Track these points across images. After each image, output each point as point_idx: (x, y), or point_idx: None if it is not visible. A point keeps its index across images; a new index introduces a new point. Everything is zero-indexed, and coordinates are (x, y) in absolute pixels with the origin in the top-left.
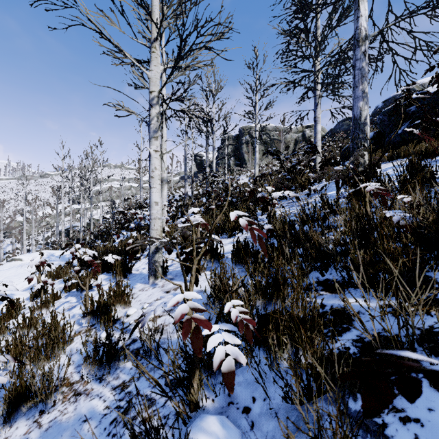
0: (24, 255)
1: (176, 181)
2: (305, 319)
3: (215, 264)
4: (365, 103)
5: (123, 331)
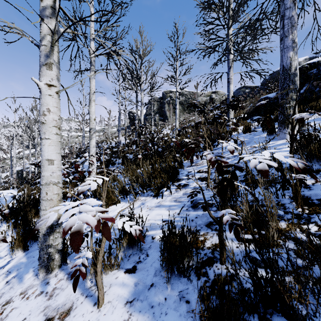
0: None
1: (114, 132)
2: None
3: (134, 252)
4: (296, 53)
5: None
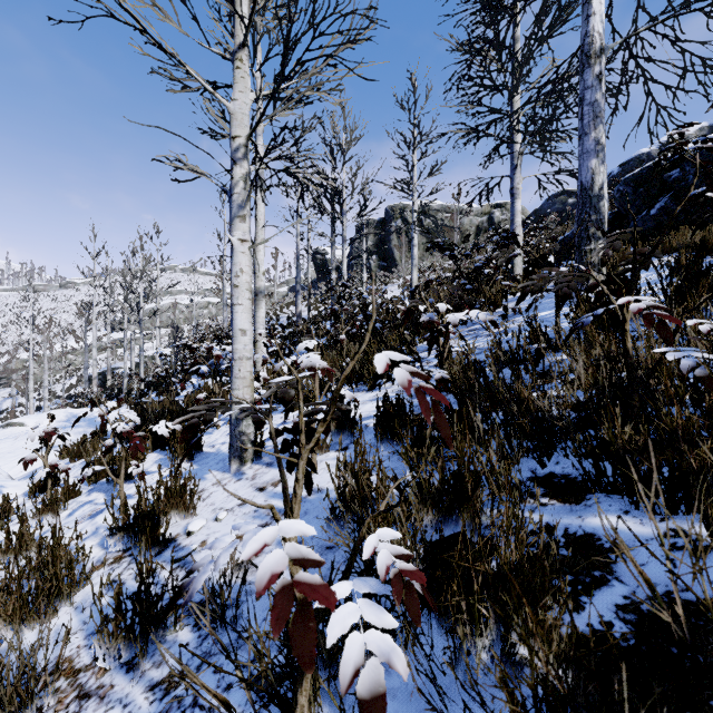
0: (28, 417)
1: (283, 294)
2: (523, 566)
3: (345, 438)
4: (601, 162)
5: (179, 564)
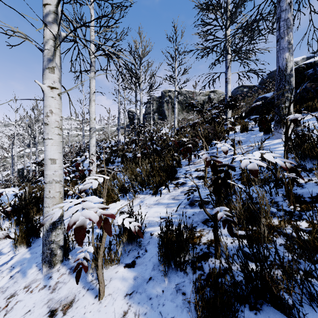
0: None
1: (114, 130)
2: None
3: (134, 248)
4: (291, 55)
5: None
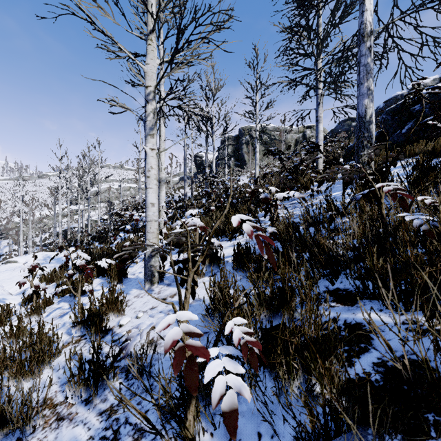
0: (20, 257)
1: (176, 182)
2: (318, 340)
3: (214, 269)
4: (371, 101)
5: (115, 343)
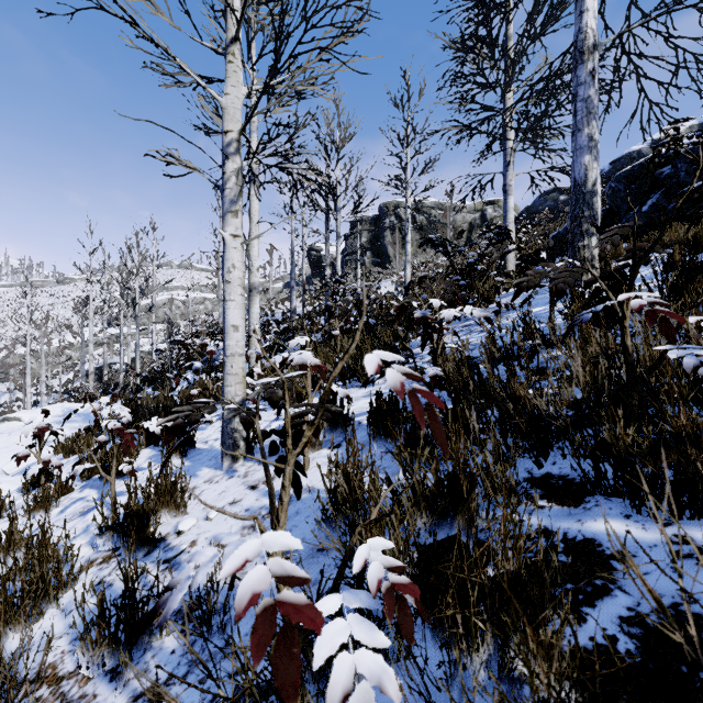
0: (24, 412)
1: (278, 290)
2: (522, 577)
3: (338, 435)
4: (594, 158)
5: (168, 565)
